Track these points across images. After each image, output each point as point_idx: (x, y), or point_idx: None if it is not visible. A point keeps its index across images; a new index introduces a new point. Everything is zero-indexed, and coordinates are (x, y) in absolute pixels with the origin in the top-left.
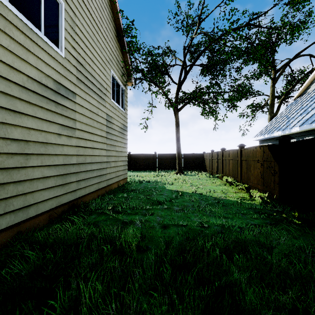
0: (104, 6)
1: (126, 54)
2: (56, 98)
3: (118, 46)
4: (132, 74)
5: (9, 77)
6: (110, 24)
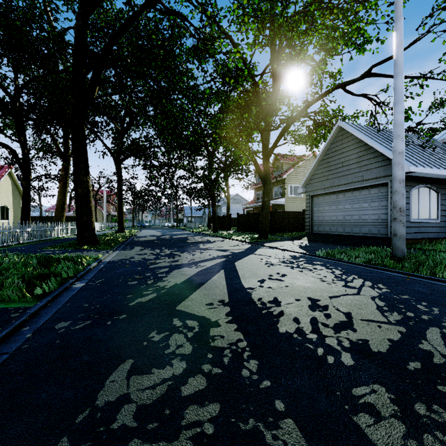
0: None
1: None
2: (301, 206)
3: None
4: None
5: (293, 206)
6: None
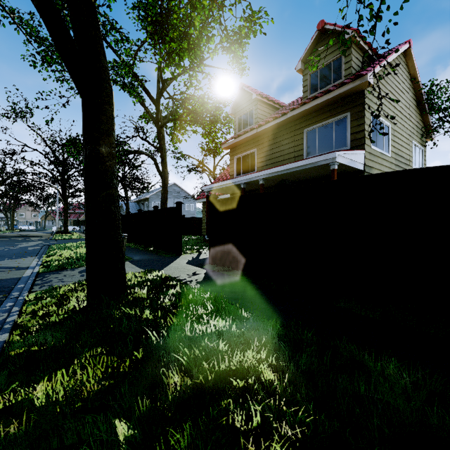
0: (407, 94)
1: (426, 115)
2: None
3: (417, 113)
4: (434, 133)
5: None
6: (412, 101)
